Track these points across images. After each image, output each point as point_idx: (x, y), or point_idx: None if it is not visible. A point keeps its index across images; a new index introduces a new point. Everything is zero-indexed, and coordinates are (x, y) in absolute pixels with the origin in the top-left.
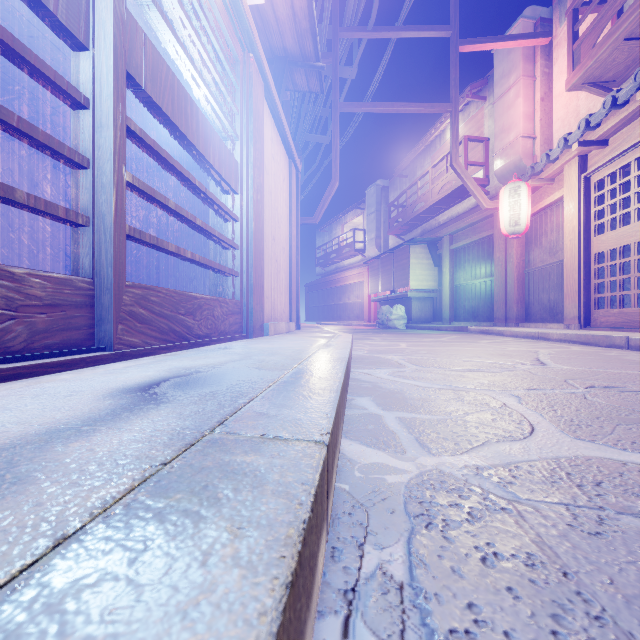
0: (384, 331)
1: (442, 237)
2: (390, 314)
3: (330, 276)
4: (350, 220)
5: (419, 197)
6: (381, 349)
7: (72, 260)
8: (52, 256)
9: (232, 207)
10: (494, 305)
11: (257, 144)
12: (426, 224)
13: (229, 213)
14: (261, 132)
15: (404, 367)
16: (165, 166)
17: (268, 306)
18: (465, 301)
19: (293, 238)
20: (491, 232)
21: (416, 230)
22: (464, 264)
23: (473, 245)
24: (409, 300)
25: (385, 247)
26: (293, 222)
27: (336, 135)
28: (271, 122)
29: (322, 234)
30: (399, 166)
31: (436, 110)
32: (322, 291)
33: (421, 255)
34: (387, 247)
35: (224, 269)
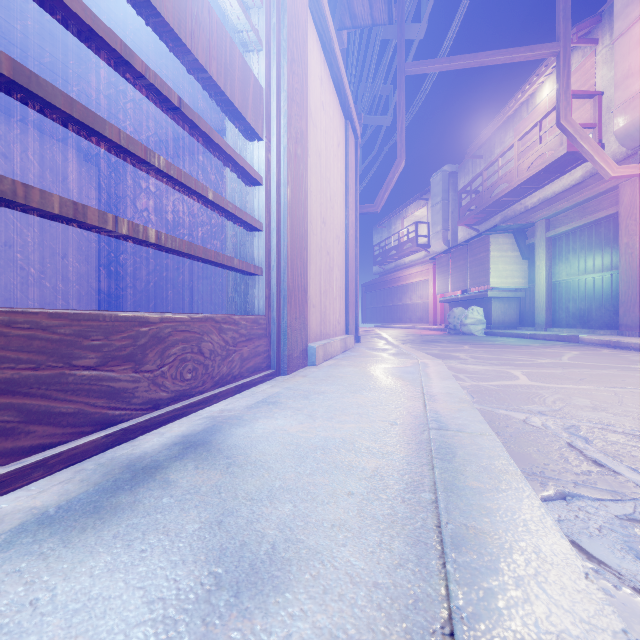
0: (461, 340)
1: (534, 223)
2: (464, 318)
3: (389, 275)
4: (411, 213)
5: (500, 178)
6: (495, 388)
7: (104, 263)
8: (81, 259)
9: (252, 162)
10: (619, 307)
11: (295, 66)
12: (507, 210)
13: (242, 165)
14: (303, 52)
15: (635, 490)
16: (39, 1)
17: (315, 318)
18: (568, 302)
19: (351, 225)
20: (613, 210)
21: (494, 218)
22: (567, 255)
23: (581, 230)
24: (488, 301)
25: (453, 240)
26: (351, 204)
27: (402, 103)
28: (320, 55)
29: (380, 230)
30: (472, 145)
31: (536, 54)
32: (380, 291)
33: (505, 246)
34: (456, 240)
35: (230, 262)
